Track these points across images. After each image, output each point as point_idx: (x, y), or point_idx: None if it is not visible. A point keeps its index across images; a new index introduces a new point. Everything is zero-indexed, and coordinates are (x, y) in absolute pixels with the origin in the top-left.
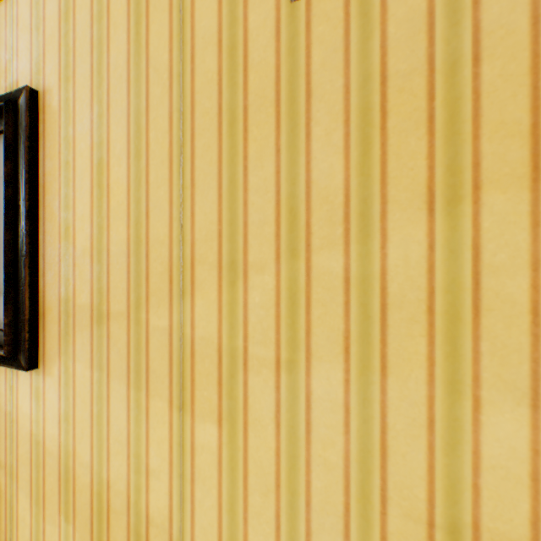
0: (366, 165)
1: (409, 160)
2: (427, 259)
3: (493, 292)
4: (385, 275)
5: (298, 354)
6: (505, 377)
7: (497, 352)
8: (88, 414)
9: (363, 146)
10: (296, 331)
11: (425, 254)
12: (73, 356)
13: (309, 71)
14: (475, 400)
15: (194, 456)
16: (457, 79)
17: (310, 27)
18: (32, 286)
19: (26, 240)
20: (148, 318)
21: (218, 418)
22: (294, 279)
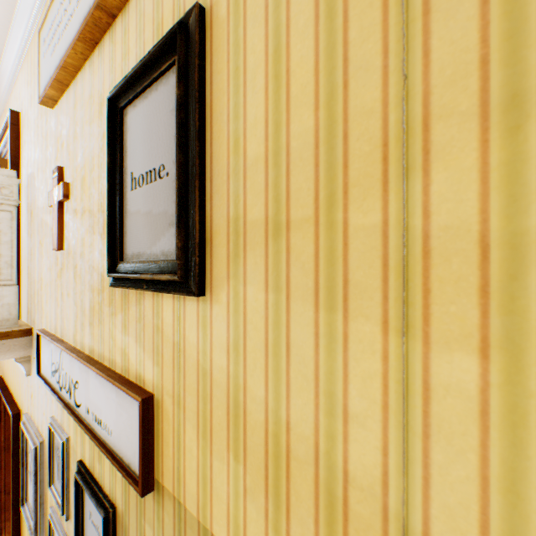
0: None
1: None
2: None
3: None
4: None
5: None
6: None
7: None
8: (261, 343)
9: None
10: None
11: None
12: (242, 279)
13: None
14: None
15: (429, 400)
16: None
17: None
18: (200, 210)
19: (196, 162)
20: (345, 217)
21: (479, 345)
22: None
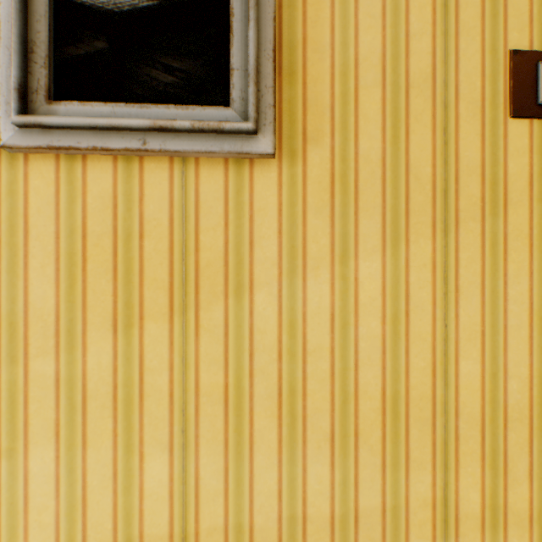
0: (73, 294)
1: (102, 295)
2: (113, 364)
3: (151, 384)
4: (86, 376)
5: (18, 442)
6: (157, 437)
7: (153, 422)
8: None
9: (71, 280)
10: (16, 424)
11: (112, 360)
12: None
13: (28, 213)
14: (141, 454)
15: None
16: (131, 246)
17: (29, 178)
18: None
19: None
20: None
21: None
22: (15, 381)
